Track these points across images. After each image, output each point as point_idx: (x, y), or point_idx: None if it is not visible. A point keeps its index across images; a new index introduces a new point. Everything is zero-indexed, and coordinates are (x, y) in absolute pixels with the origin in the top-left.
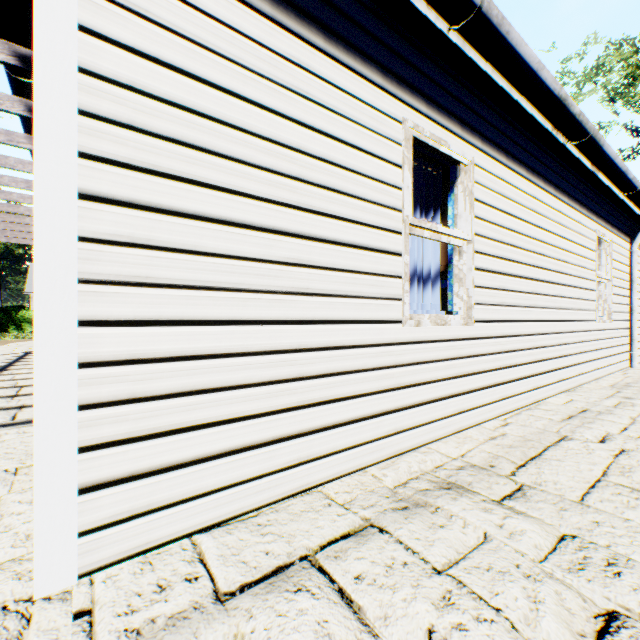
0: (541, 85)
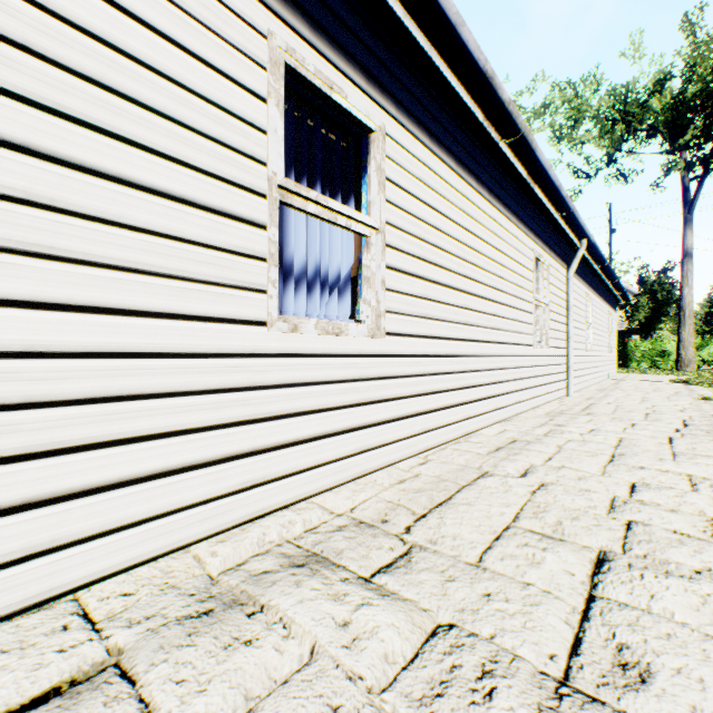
0: (463, 48)
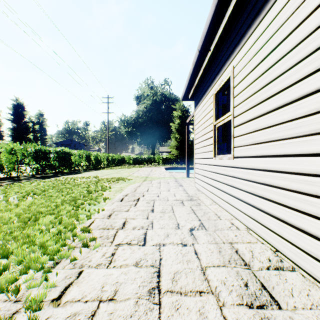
0: None
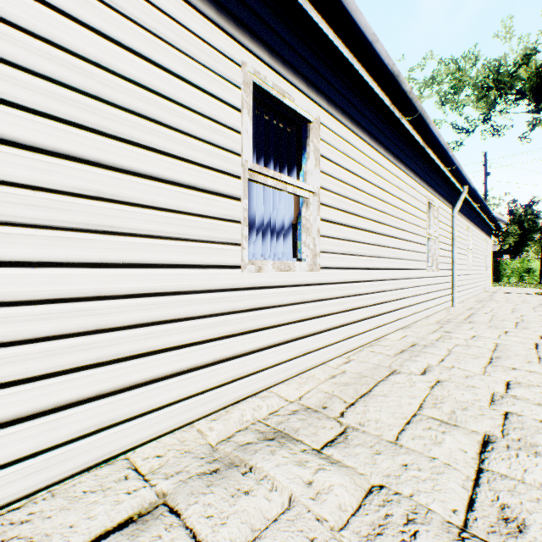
0: (377, 57)
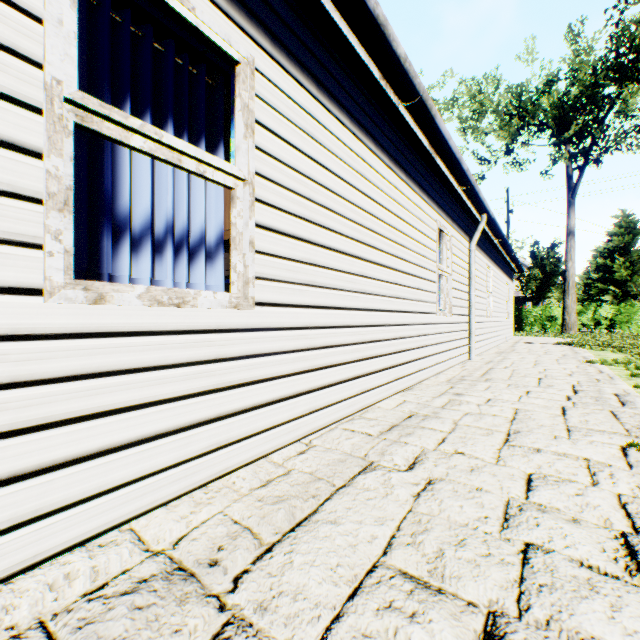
0: None
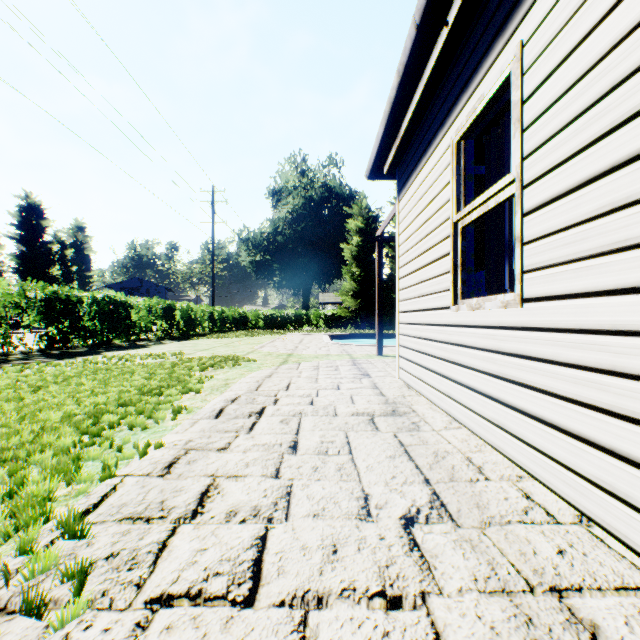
0: None
